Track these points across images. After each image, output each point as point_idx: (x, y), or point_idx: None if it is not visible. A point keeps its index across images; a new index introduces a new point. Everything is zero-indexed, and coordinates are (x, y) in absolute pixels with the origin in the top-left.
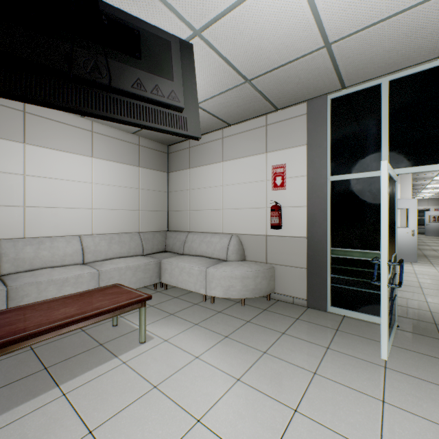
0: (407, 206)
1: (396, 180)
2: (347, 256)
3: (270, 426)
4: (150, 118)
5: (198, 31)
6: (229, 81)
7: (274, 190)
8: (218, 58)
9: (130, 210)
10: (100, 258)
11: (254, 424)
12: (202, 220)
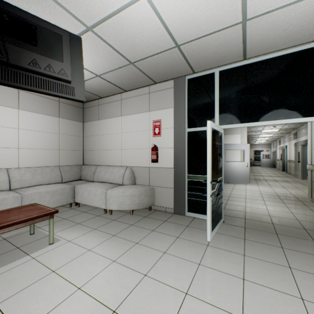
0: (243, 148)
1: (222, 132)
2: (196, 179)
3: (126, 285)
4: (44, 86)
5: (90, 27)
6: (119, 62)
7: (154, 136)
8: (108, 46)
9: (52, 149)
10: (25, 185)
11: (116, 286)
12: (107, 157)
